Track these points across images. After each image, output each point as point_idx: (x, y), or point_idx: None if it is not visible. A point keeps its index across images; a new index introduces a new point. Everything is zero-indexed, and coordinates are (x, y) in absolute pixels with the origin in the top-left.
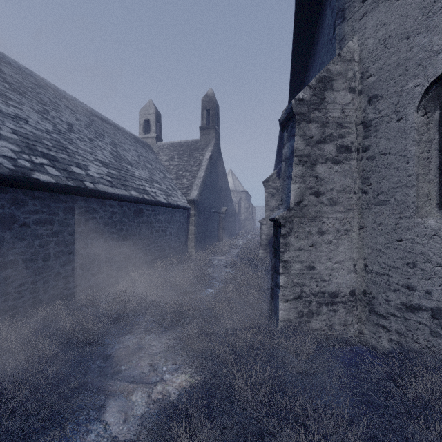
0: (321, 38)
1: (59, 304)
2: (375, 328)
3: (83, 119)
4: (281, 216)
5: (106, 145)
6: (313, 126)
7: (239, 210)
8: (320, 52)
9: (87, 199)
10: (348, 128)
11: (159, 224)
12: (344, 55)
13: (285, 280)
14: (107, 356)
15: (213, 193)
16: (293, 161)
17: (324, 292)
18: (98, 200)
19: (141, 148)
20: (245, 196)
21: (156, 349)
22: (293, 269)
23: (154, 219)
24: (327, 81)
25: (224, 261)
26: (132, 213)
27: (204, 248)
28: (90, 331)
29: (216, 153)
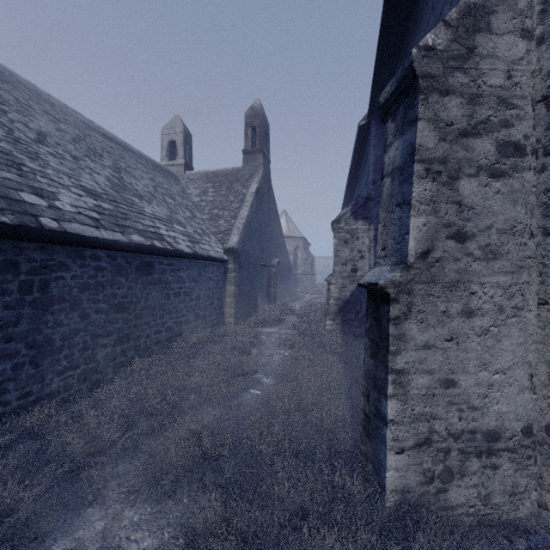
0: None
1: None
2: None
3: (71, 131)
4: (390, 281)
5: (103, 168)
6: (454, 101)
7: (296, 262)
8: (434, 5)
9: (46, 248)
10: (518, 109)
11: (179, 285)
12: None
13: (398, 408)
14: None
15: (261, 240)
16: (413, 172)
17: (473, 431)
18: (69, 249)
19: (161, 177)
20: (303, 244)
21: None
22: (413, 387)
23: (171, 278)
24: (480, 14)
25: (276, 335)
26: (133, 269)
27: (247, 316)
28: (12, 507)
29: (265, 186)
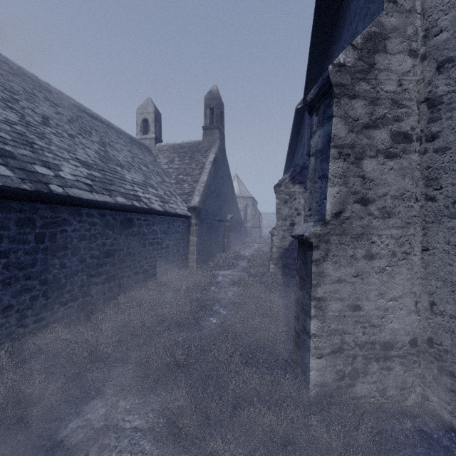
0: (353, 3)
1: (2, 352)
2: (449, 395)
3: (66, 113)
4: (313, 233)
5: (92, 143)
6: (359, 103)
7: (246, 217)
8: (352, 21)
9: (54, 208)
10: (407, 108)
11: (153, 236)
12: (402, 3)
13: (319, 325)
14: (54, 446)
15: (217, 199)
16: (330, 154)
17: (373, 342)
18: (70, 208)
19: (137, 149)
20: (251, 202)
21: (131, 429)
22: (330, 310)
23: (147, 230)
24: (378, 40)
25: (230, 277)
26: (118, 224)
27: (207, 261)
28: (38, 397)
29: (221, 156)
